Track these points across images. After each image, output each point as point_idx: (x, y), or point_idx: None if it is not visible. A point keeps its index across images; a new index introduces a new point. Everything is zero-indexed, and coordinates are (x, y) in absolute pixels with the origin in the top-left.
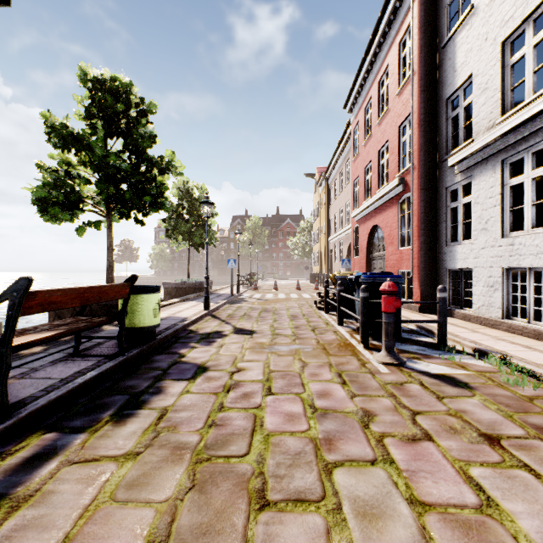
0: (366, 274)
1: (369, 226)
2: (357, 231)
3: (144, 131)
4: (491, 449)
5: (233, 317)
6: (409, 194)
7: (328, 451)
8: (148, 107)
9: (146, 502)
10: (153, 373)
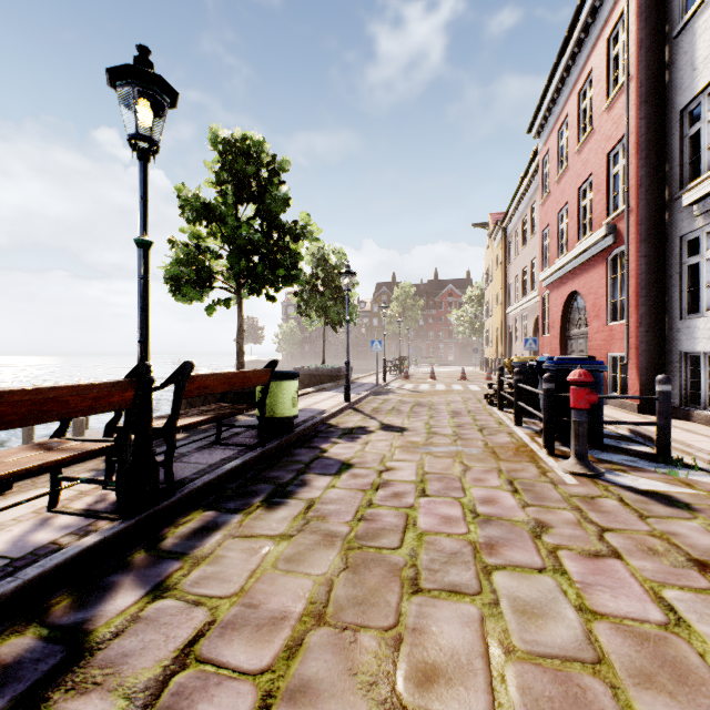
0: (553, 359)
1: (564, 292)
2: (547, 299)
3: (278, 194)
4: (700, 575)
5: (379, 411)
6: (623, 248)
7: (489, 555)
8: (280, 165)
9: (304, 574)
10: (296, 466)
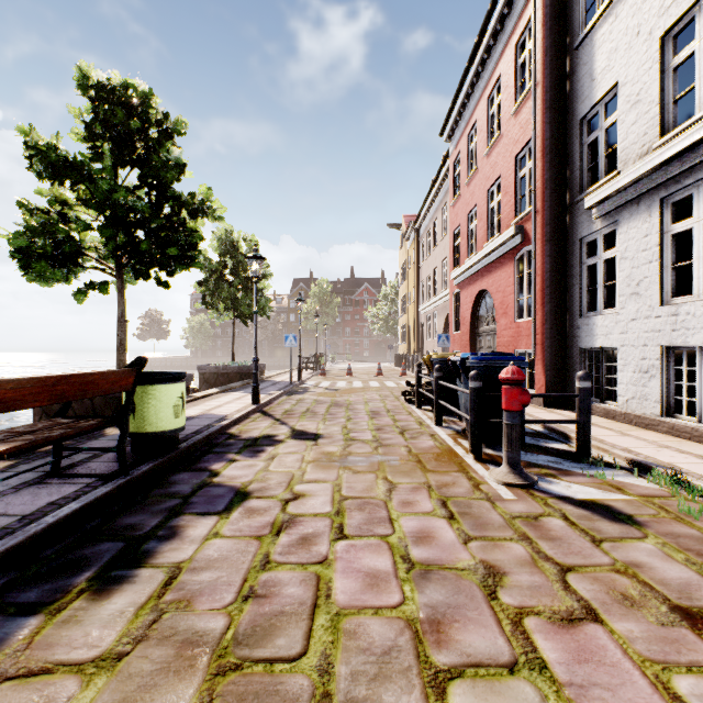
0: (477, 355)
1: (474, 291)
2: (458, 298)
3: (168, 156)
4: (697, 637)
5: (292, 415)
6: (529, 248)
7: (437, 646)
8: (174, 125)
9: None
10: (168, 503)
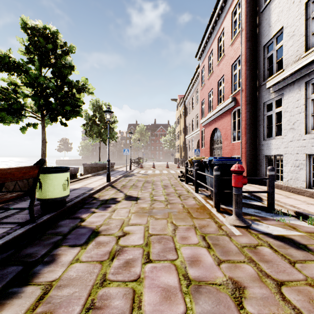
0: (216, 158)
1: (211, 128)
2: (203, 132)
3: (65, 62)
4: None
5: (125, 187)
6: (238, 107)
7: None
8: (69, 48)
9: None
10: (54, 239)
